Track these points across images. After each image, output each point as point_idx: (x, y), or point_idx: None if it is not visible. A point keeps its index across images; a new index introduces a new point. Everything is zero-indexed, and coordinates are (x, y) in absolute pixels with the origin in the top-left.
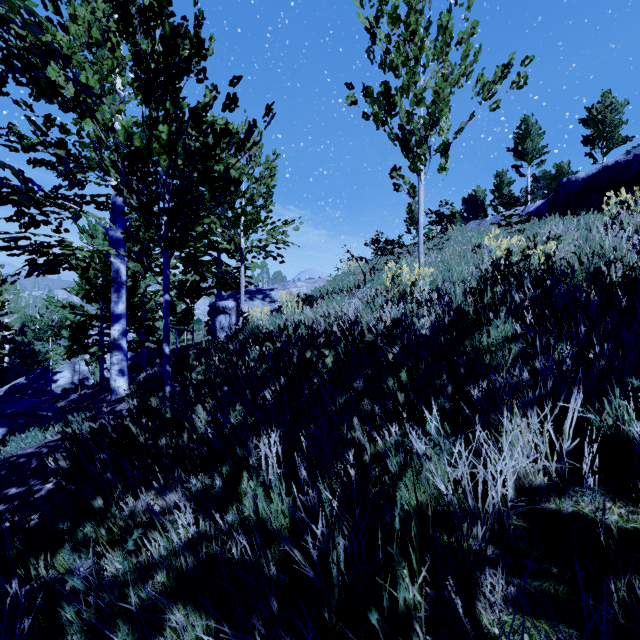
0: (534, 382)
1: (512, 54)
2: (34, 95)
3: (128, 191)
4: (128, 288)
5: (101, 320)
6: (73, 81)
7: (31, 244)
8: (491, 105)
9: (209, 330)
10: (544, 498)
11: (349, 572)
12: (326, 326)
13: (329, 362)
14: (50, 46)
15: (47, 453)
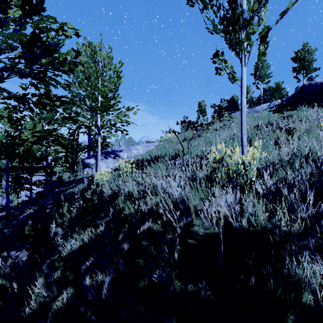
0: None
1: None
2: None
3: None
4: (5, 154)
5: (6, 171)
6: None
7: None
8: None
9: None
10: None
11: None
12: (152, 204)
13: None
14: None
15: None
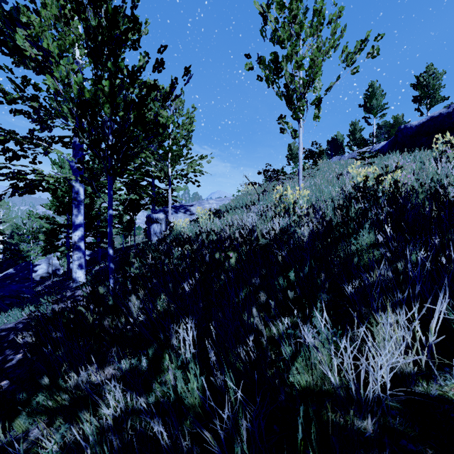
0: (395, 280)
1: (368, 32)
2: (15, 62)
3: (81, 132)
4: (86, 204)
5: (67, 227)
6: (33, 44)
7: (12, 172)
8: (352, 70)
9: (146, 234)
10: (413, 382)
11: (251, 450)
12: (230, 233)
13: (233, 261)
14: (13, 15)
15: (22, 328)
